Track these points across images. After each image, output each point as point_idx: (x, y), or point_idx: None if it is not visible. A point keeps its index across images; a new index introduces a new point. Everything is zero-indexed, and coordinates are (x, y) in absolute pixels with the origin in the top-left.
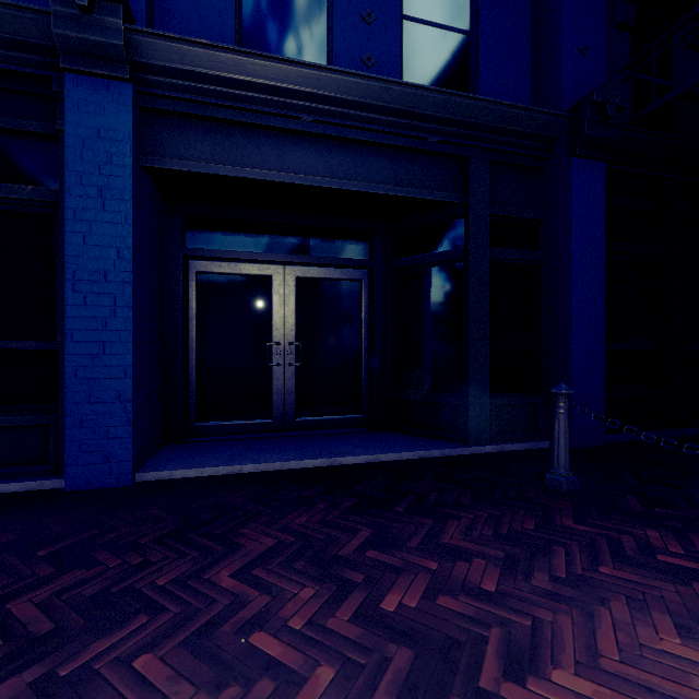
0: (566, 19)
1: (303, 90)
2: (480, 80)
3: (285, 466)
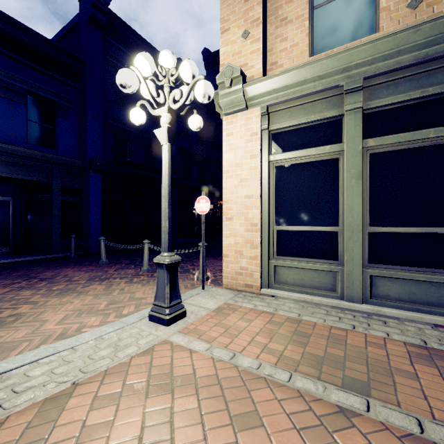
0: (89, 133)
1: None
2: (59, 144)
3: None
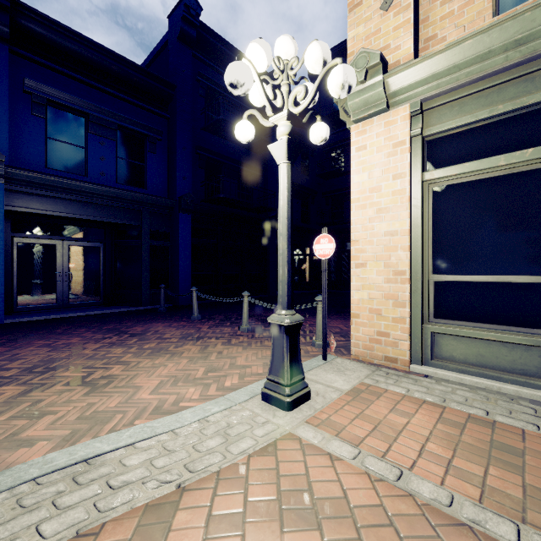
0: (178, 168)
1: (76, 189)
2: (148, 182)
3: (68, 316)
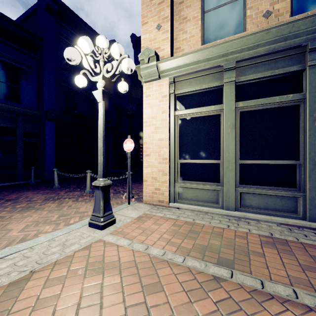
0: (45, 92)
1: None
2: (21, 99)
3: None
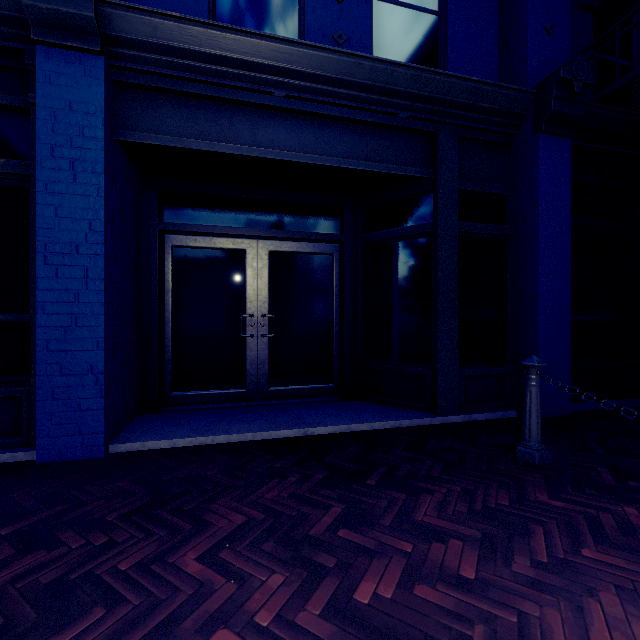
0: None
1: (274, 64)
2: (448, 58)
3: (257, 437)
